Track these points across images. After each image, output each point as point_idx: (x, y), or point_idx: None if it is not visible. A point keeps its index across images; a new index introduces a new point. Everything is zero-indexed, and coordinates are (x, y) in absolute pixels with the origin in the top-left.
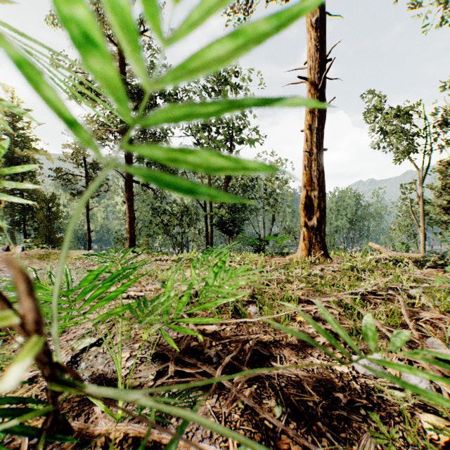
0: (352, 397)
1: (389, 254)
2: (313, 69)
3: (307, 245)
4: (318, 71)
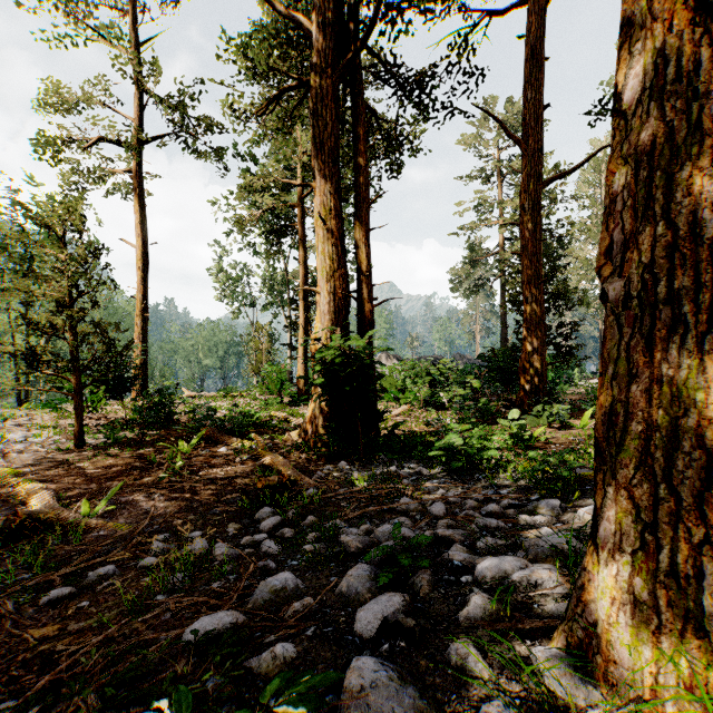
0: (127, 418)
1: (188, 394)
2: (140, 293)
3: (136, 392)
4: (143, 296)
